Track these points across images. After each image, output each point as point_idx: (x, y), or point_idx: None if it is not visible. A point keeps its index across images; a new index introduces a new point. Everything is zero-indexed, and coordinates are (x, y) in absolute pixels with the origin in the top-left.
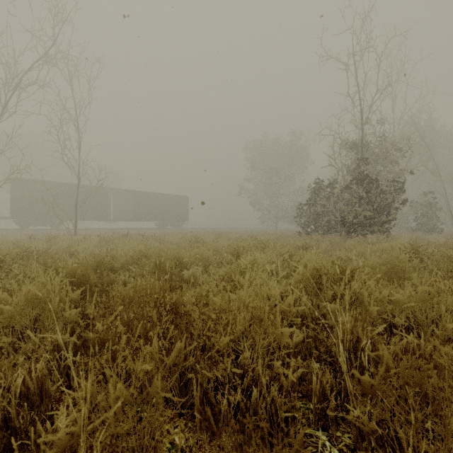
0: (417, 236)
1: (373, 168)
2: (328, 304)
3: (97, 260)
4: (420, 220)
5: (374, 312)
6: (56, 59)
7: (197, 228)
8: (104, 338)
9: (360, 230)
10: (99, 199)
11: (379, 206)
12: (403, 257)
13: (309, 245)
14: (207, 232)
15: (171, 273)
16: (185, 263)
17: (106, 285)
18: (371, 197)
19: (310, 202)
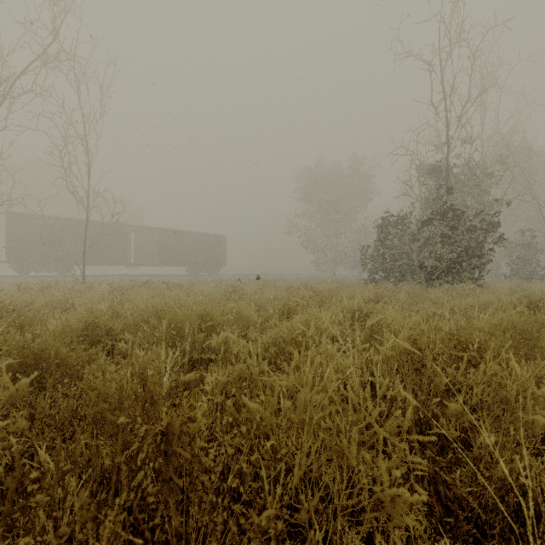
0: (518, 285)
1: (461, 198)
2: (446, 403)
3: (87, 321)
4: (516, 264)
5: (536, 424)
6: (57, 60)
7: (237, 275)
8: (11, 511)
9: (444, 277)
10: (116, 239)
11: (469, 246)
12: (538, 319)
13: (382, 297)
14: (248, 279)
15: (193, 340)
16: (214, 324)
17: (81, 366)
18: (459, 234)
19: (378, 242)
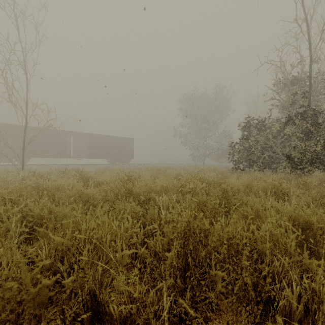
0: None
1: None
2: None
3: None
4: None
5: None
6: None
7: (141, 164)
8: None
9: (308, 166)
10: (59, 140)
11: None
12: None
13: (279, 188)
14: (146, 168)
15: None
16: None
17: None
18: None
19: (244, 139)
